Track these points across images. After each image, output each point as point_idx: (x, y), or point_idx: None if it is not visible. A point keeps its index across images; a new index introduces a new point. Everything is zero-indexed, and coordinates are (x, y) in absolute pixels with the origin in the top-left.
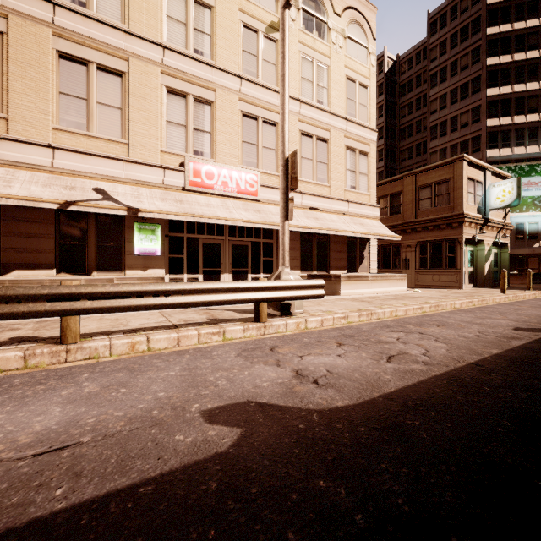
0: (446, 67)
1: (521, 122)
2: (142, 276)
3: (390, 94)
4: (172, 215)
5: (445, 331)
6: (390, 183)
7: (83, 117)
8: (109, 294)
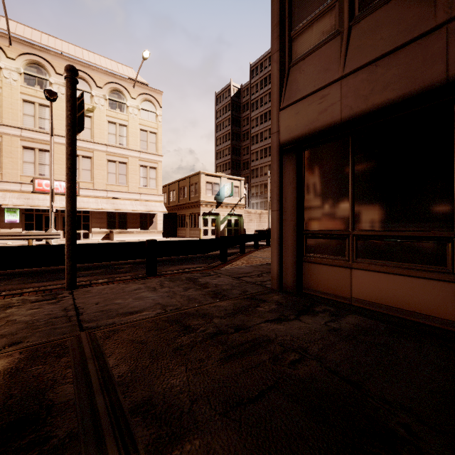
0: (258, 100)
1: None
2: (9, 232)
3: (236, 110)
4: (19, 206)
5: None
6: (183, 180)
7: None
8: None
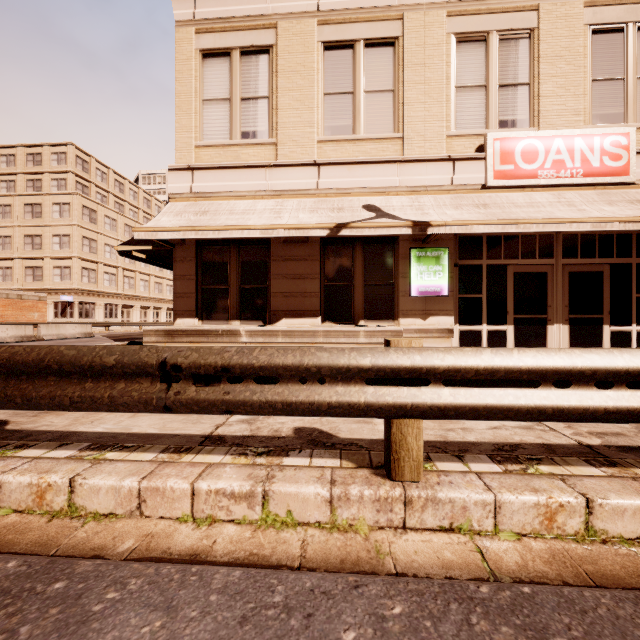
0: None
1: None
2: (421, 327)
3: None
4: (480, 226)
5: None
6: None
7: (348, 118)
8: (491, 374)
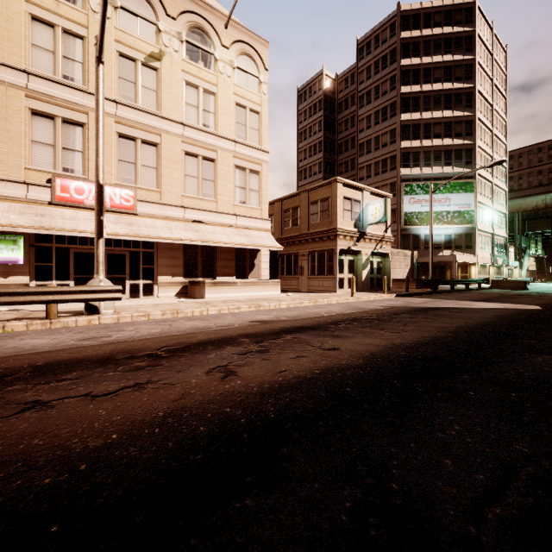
0: (371, 90)
1: (428, 145)
2: (3, 283)
3: (329, 110)
4: (24, 229)
5: (193, 323)
6: (291, 198)
7: None
8: None
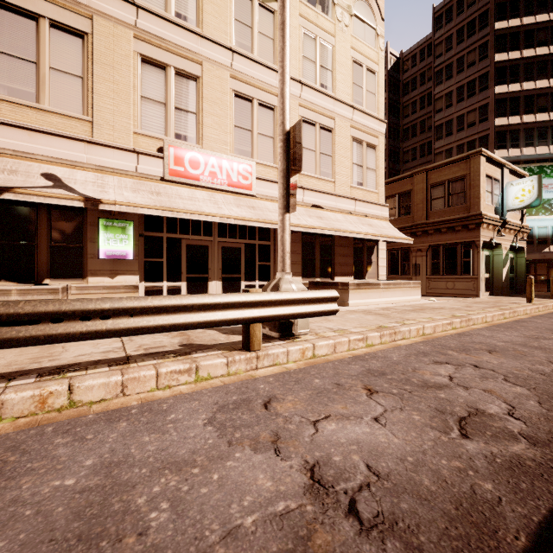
0: (452, 63)
1: (530, 121)
2: (109, 285)
3: (393, 92)
4: (145, 209)
5: (507, 362)
6: (398, 182)
7: (31, 85)
8: None
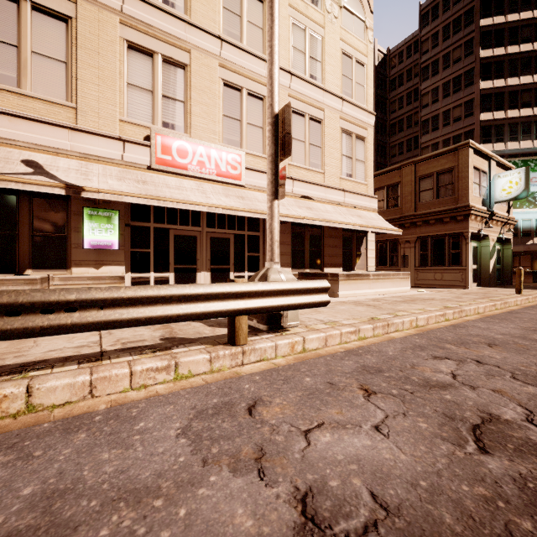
0: (438, 59)
1: (514, 116)
2: (94, 275)
3: (381, 88)
4: (129, 197)
5: (511, 357)
6: (386, 174)
7: (12, 69)
8: None
